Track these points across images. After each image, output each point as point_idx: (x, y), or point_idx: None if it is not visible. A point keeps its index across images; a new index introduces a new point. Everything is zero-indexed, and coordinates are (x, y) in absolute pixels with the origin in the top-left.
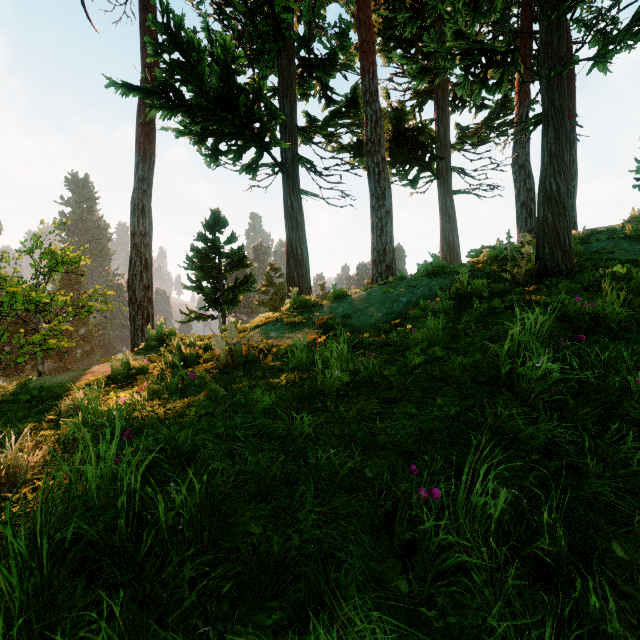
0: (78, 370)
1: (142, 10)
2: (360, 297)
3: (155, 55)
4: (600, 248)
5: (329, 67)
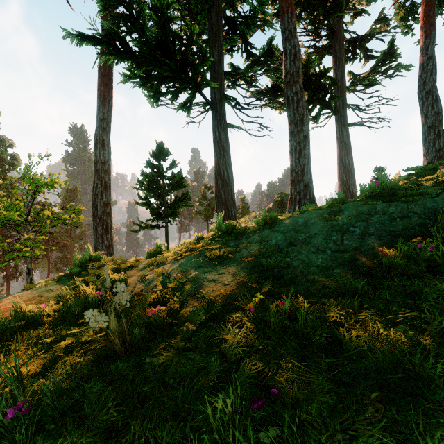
0: None
1: None
2: (296, 224)
3: (104, 10)
4: None
5: (250, 21)
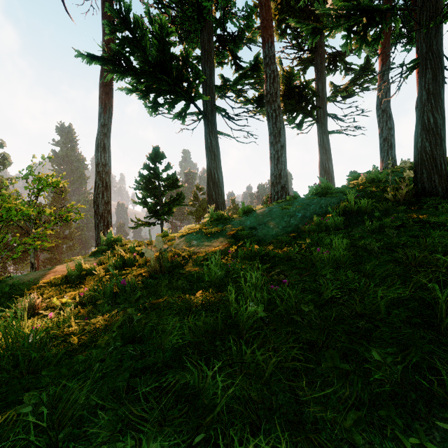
0: (45, 269)
1: (103, 3)
2: (263, 212)
3: (111, 33)
4: None
5: (238, 41)
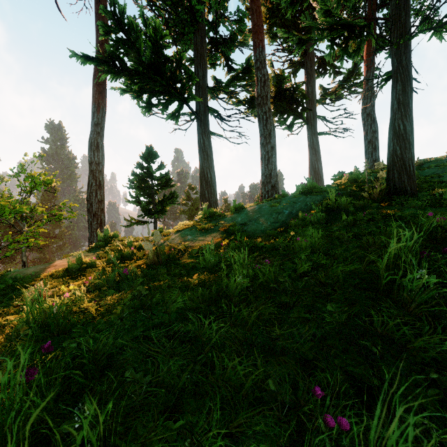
0: (45, 264)
1: (97, 3)
2: (254, 209)
3: (105, 34)
4: (431, 173)
5: (230, 44)
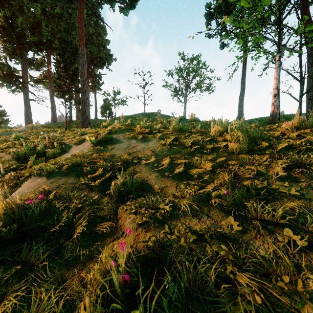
0: None
1: None
2: (49, 124)
3: None
4: None
5: (39, 69)
